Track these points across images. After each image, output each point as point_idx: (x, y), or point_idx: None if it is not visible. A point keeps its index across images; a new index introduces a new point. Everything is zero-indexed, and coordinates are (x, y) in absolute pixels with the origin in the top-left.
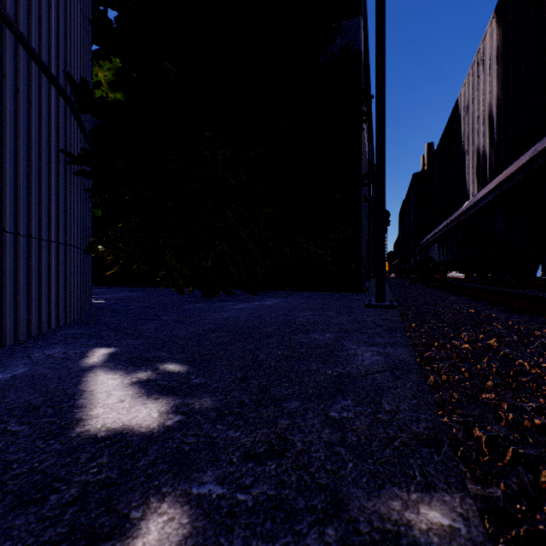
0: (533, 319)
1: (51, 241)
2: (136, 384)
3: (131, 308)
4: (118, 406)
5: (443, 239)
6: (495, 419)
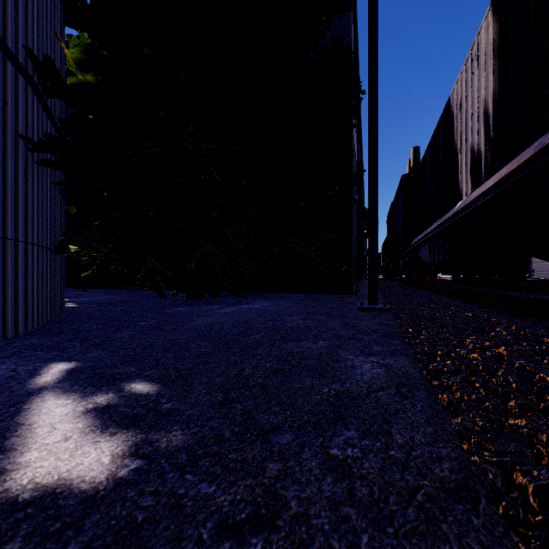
0: (537, 324)
1: (7, 239)
2: (91, 412)
3: (107, 313)
4: (59, 447)
5: (434, 240)
6: (538, 459)
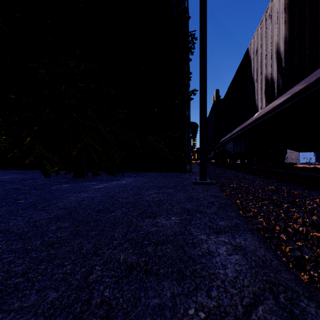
0: None
1: None
2: None
3: None
4: None
5: (237, 138)
6: None
